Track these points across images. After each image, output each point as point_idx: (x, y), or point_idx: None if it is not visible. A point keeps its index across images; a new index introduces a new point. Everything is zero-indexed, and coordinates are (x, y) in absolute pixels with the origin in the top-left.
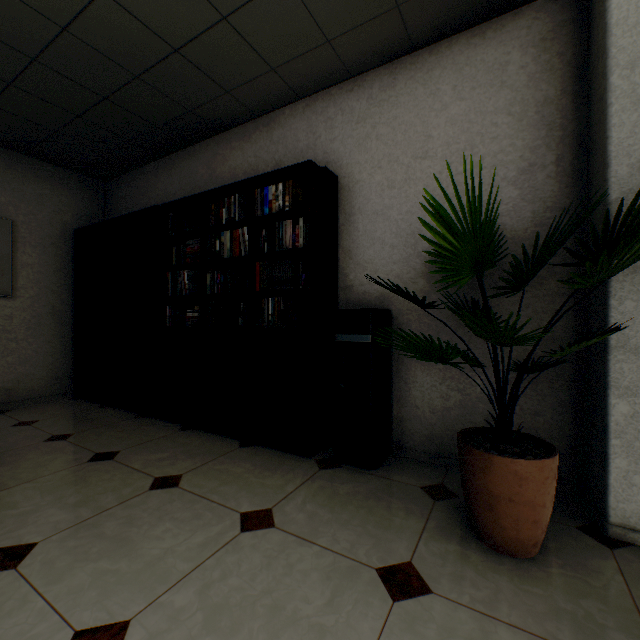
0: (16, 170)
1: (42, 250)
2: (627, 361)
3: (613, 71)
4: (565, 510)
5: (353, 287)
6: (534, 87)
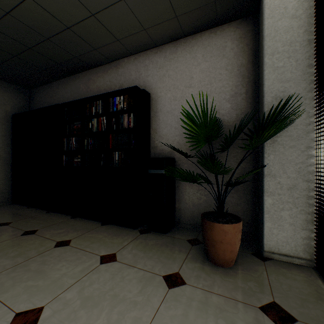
0: None
1: None
2: (271, 181)
3: (265, 56)
4: (248, 247)
5: (157, 147)
6: (237, 58)
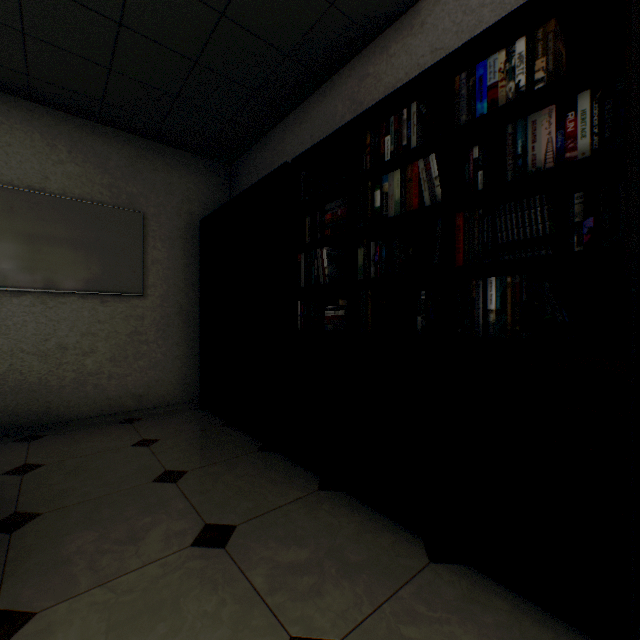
0: (146, 159)
1: (170, 244)
2: None
3: None
4: None
5: None
6: None
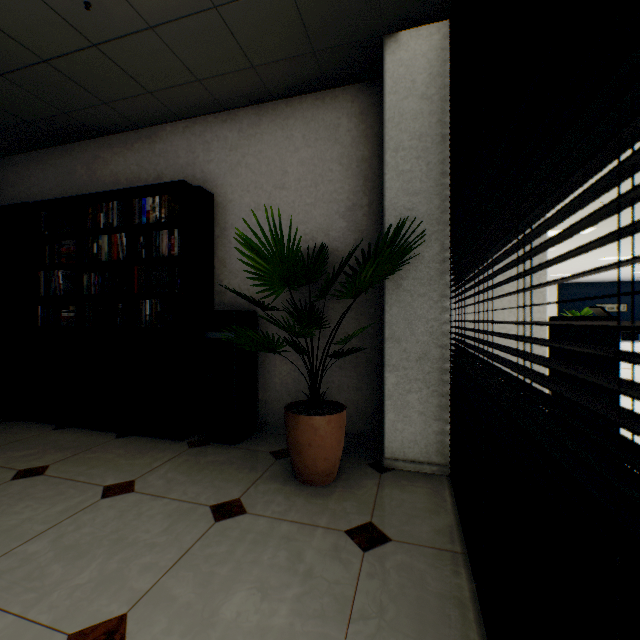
0: None
1: None
2: (394, 347)
3: (387, 152)
4: (367, 455)
5: (227, 291)
6: (356, 147)
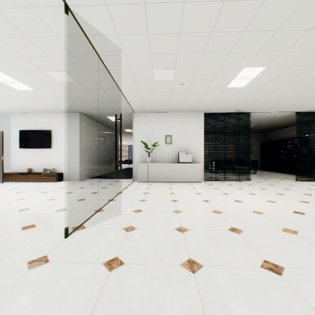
0: (252, 135)
1: (255, 146)
2: None
3: None
4: None
5: None
6: None
